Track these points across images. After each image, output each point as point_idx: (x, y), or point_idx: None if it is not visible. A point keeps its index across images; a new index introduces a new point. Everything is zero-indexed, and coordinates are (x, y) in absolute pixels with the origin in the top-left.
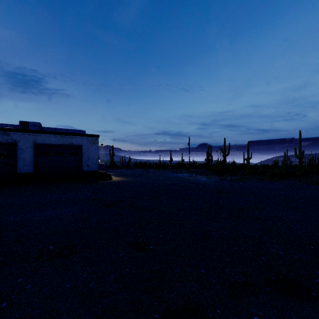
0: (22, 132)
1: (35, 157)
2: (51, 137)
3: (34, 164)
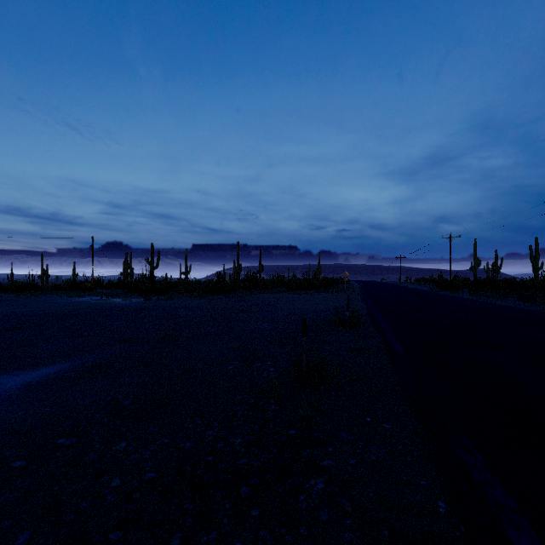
0: None
1: None
2: None
3: None
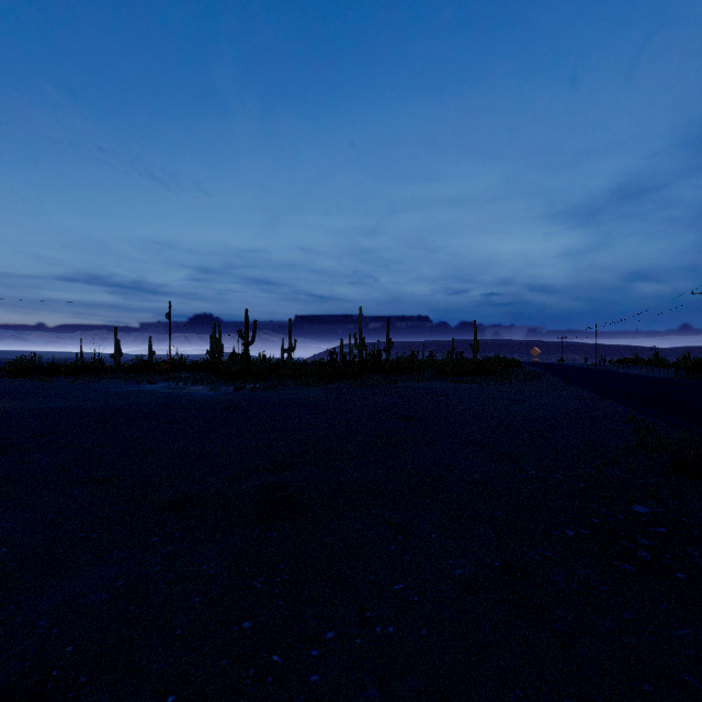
0: None
1: None
2: None
3: None
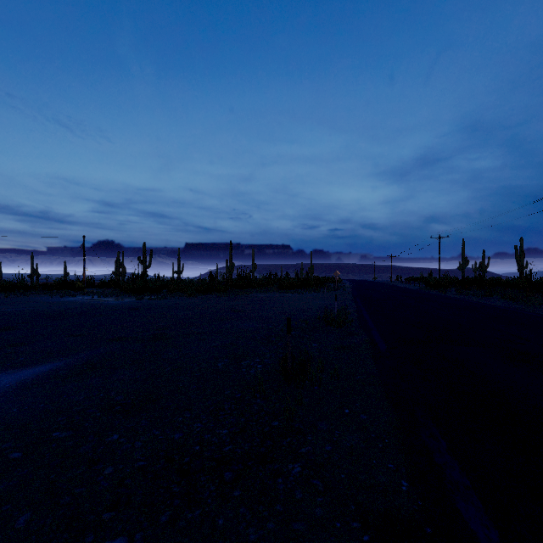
0: None
1: None
2: None
3: None
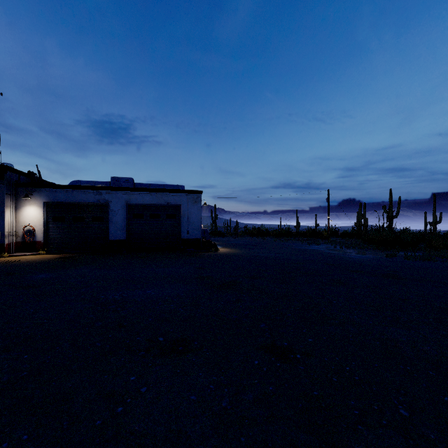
0: (114, 191)
1: (128, 220)
2: (145, 195)
3: (127, 230)
